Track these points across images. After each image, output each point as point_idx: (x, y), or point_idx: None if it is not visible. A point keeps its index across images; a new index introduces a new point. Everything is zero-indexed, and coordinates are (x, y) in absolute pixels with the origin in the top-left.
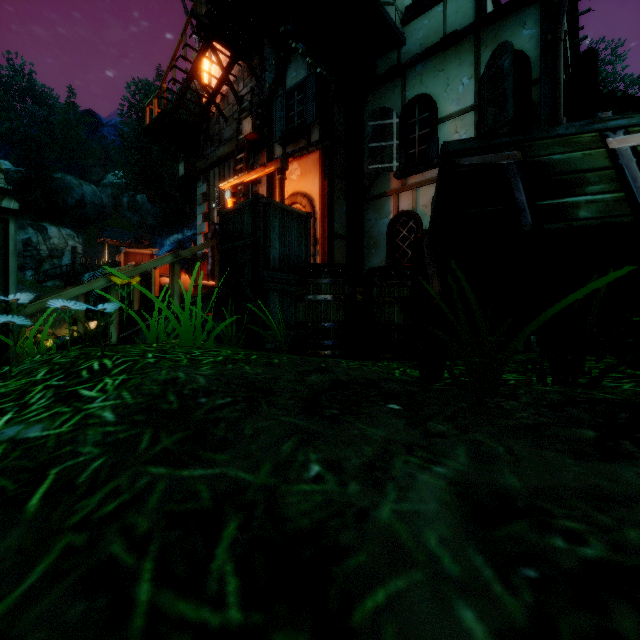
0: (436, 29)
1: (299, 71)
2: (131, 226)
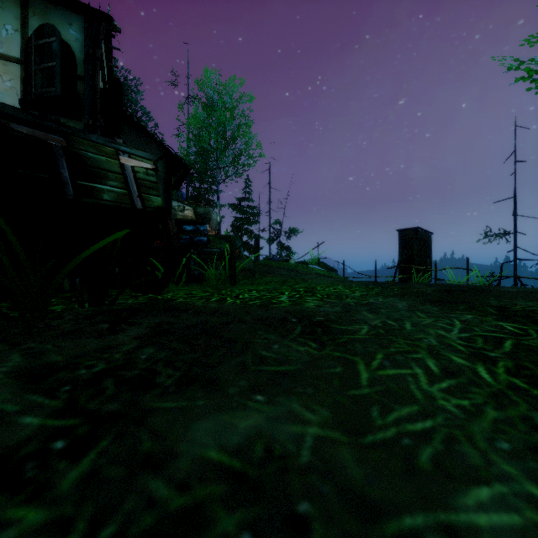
0: None
1: None
2: None
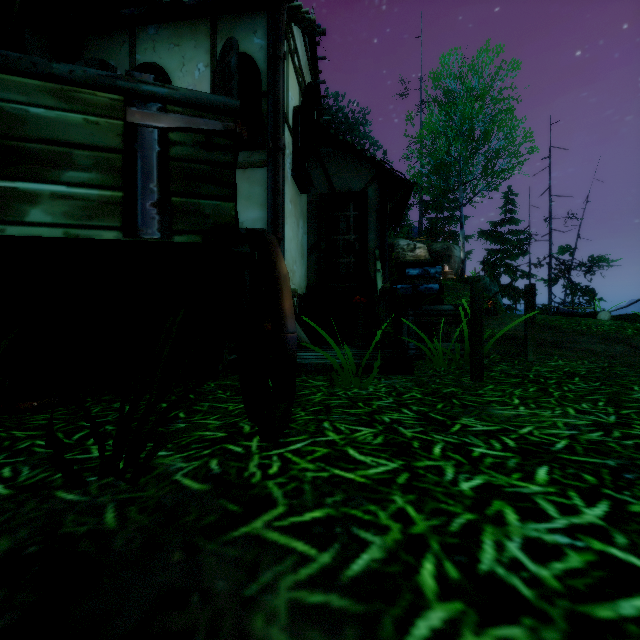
0: None
1: None
2: None
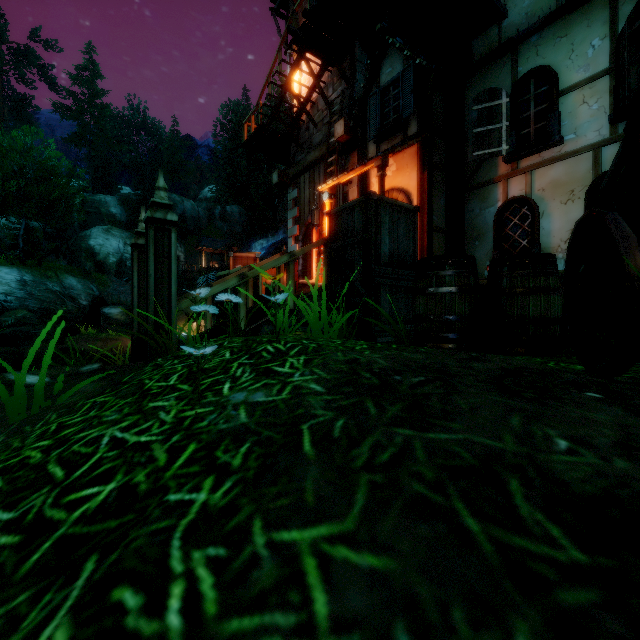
0: None
1: (394, 66)
2: (222, 235)
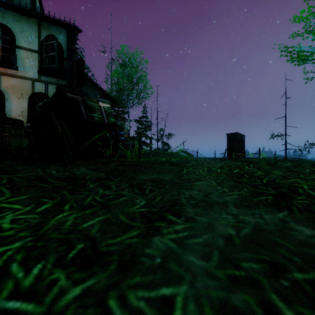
0: None
1: None
2: None
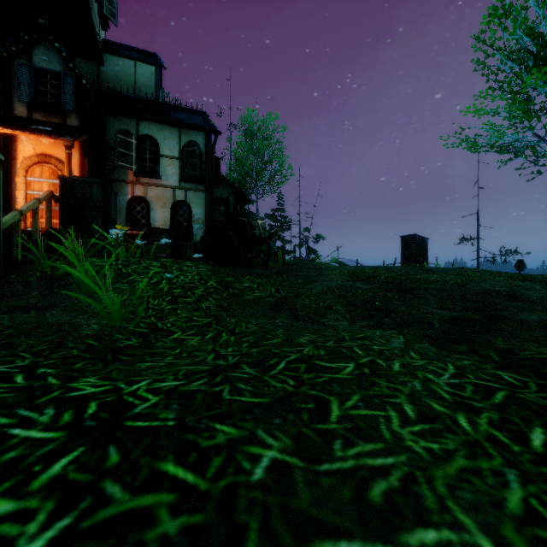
0: (129, 74)
1: (52, 60)
2: None
